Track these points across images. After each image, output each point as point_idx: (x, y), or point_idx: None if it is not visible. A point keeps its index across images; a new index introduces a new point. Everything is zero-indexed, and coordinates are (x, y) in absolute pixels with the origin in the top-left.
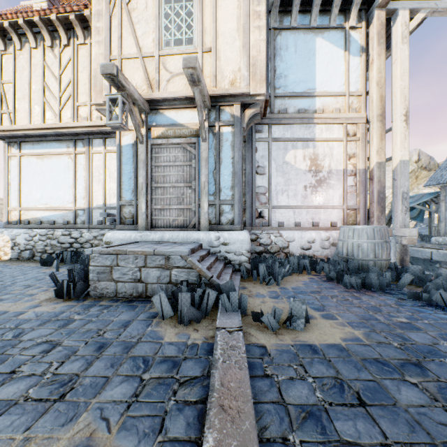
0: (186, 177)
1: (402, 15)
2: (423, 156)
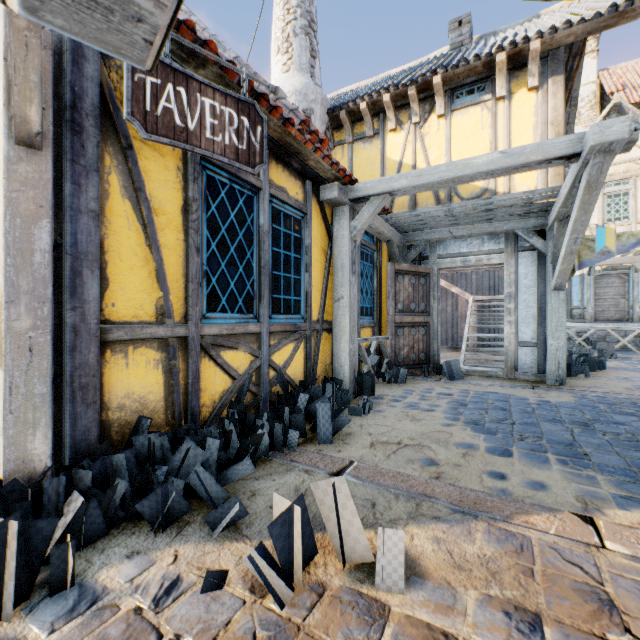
0: (621, 293)
1: None
2: None
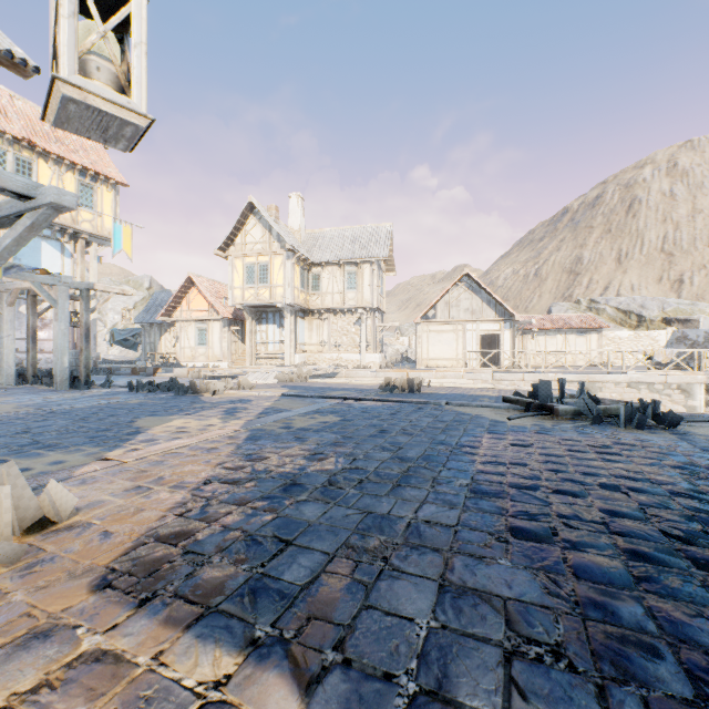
0: None
1: (95, 245)
2: (156, 285)
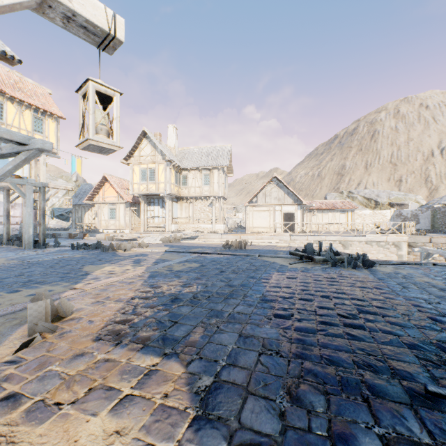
0: None
1: (44, 156)
2: (80, 179)
